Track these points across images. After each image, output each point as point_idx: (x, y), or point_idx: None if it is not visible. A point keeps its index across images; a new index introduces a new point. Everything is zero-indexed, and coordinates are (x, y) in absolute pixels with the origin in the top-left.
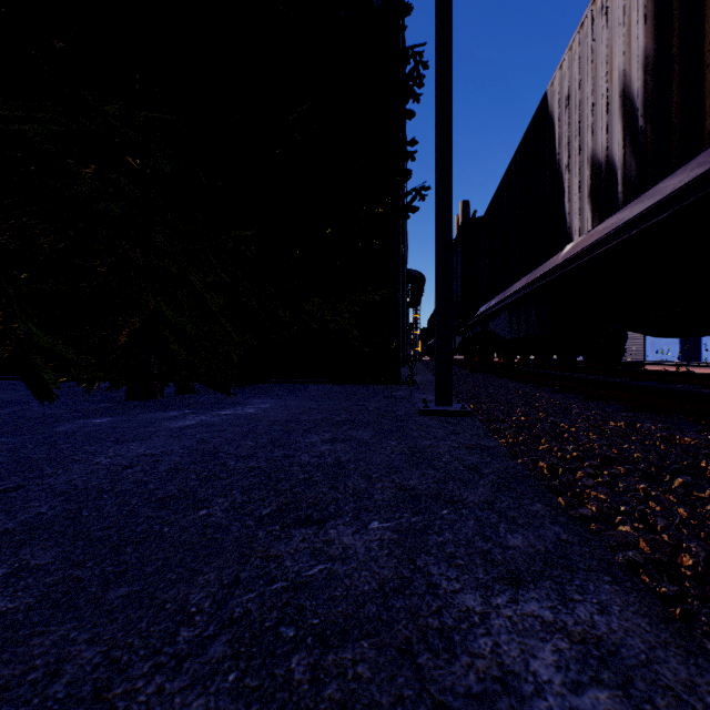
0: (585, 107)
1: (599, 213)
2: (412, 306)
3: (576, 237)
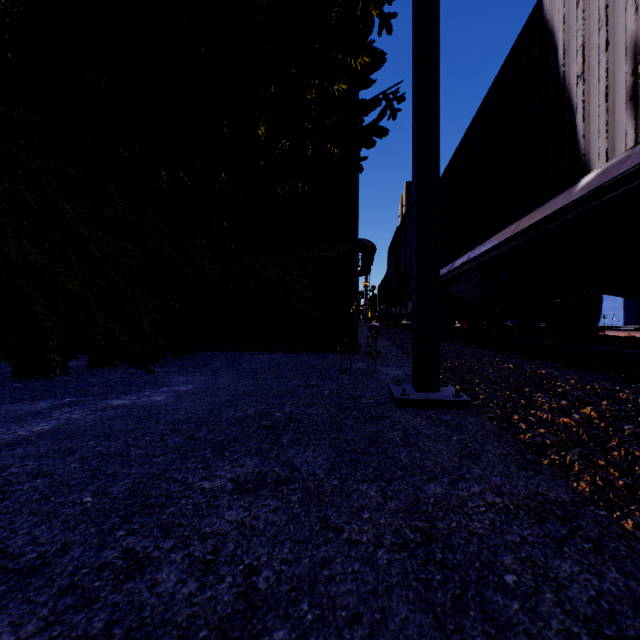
0: None
1: None
2: (362, 275)
3: (600, 163)
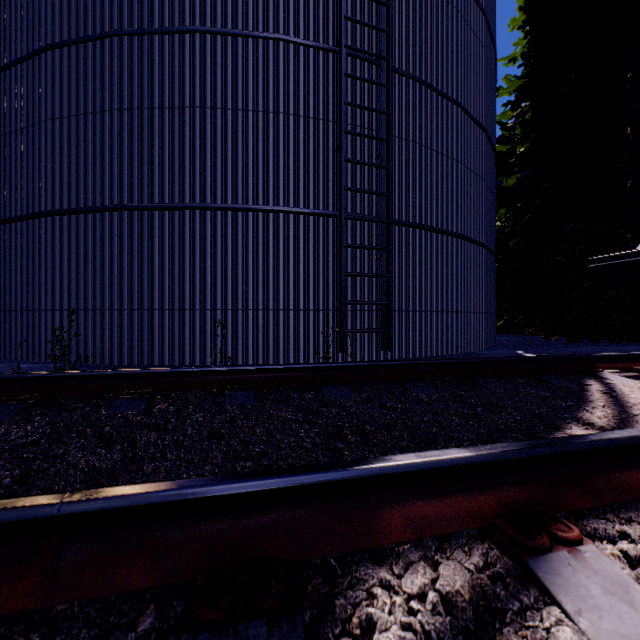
0: None
1: None
2: None
3: None
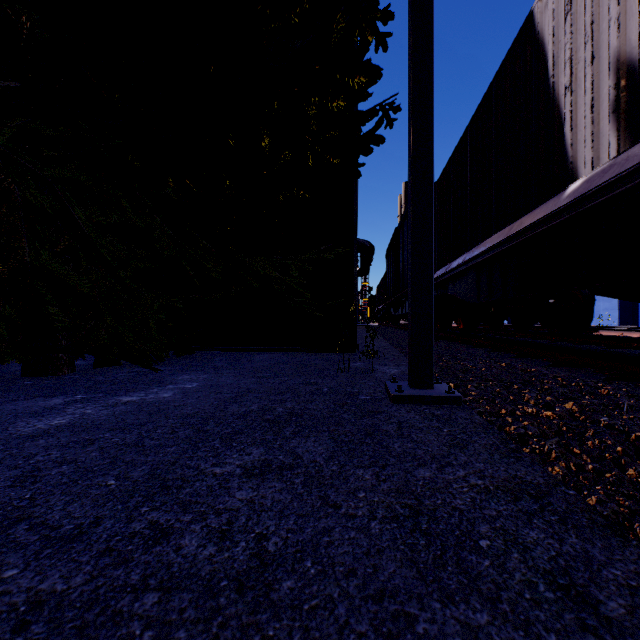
0: (601, 0)
1: (631, 131)
2: (361, 275)
3: (586, 172)
